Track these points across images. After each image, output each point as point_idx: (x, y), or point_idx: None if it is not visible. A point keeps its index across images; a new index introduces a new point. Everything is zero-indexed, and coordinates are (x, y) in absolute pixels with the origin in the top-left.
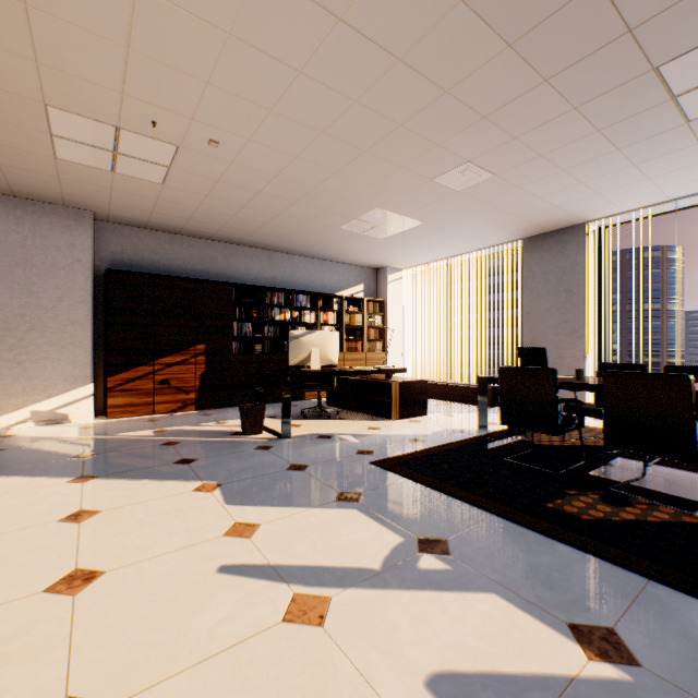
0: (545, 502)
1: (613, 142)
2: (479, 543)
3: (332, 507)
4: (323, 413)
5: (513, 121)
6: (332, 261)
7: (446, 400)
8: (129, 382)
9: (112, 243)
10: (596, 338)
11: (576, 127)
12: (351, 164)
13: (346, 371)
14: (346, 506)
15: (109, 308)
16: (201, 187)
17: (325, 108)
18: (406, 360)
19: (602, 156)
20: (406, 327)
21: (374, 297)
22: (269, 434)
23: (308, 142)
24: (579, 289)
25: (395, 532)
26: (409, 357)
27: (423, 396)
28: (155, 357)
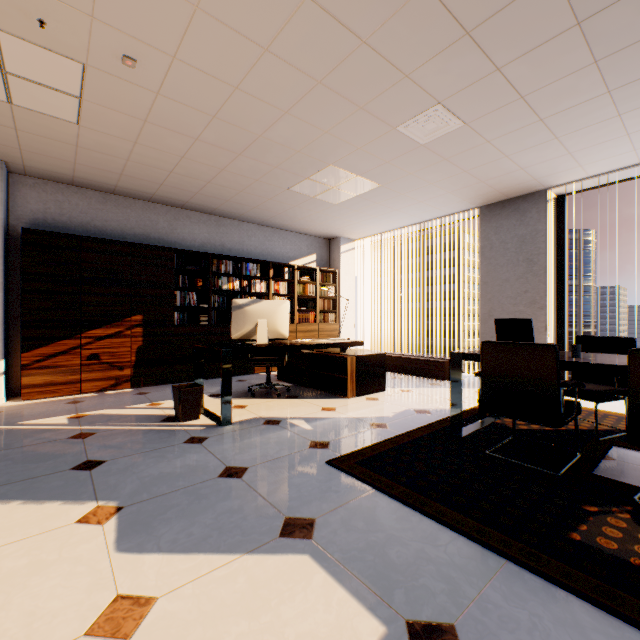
0: (568, 530)
1: (607, 80)
2: (507, 635)
3: (273, 552)
4: (272, 390)
5: (500, 42)
6: (283, 229)
7: (401, 373)
8: (49, 358)
9: (32, 200)
10: (555, 309)
11: (572, 54)
12: (303, 101)
13: (297, 345)
14: (294, 548)
15: (24, 273)
16: (126, 129)
17: (268, 6)
18: (359, 331)
19: (589, 101)
20: (359, 298)
21: (327, 267)
22: (208, 419)
23: (249, 64)
24: (540, 258)
25: (370, 611)
26: (362, 328)
27: (381, 371)
28: (82, 329)
